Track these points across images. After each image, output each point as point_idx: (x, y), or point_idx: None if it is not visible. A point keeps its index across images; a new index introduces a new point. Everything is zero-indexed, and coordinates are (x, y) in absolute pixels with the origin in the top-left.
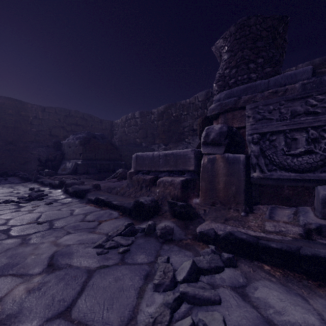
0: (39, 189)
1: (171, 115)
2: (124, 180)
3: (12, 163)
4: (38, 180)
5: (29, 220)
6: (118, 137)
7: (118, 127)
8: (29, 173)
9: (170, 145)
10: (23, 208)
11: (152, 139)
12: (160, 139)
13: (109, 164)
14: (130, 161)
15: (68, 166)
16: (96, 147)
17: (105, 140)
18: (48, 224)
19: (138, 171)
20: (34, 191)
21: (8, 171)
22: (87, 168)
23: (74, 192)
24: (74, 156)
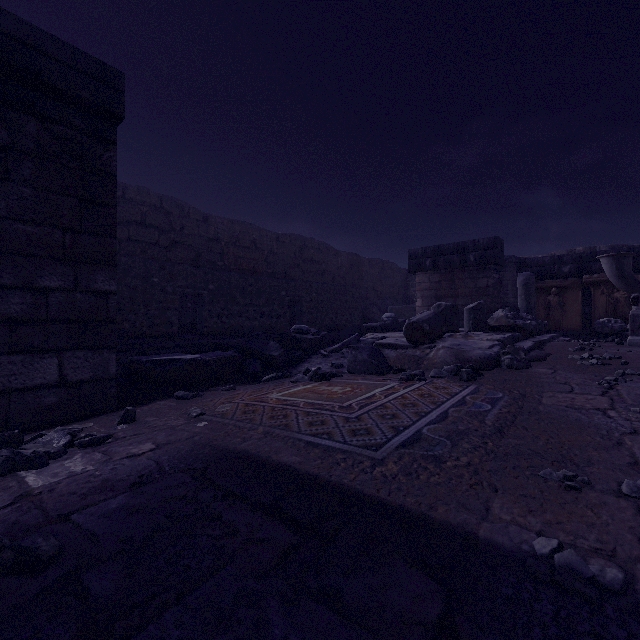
0: None
1: None
2: None
3: None
4: None
5: None
6: None
7: None
8: None
9: None
10: None
11: None
12: None
13: None
14: None
15: None
16: None
17: None
18: None
19: None
20: None
21: None
22: None
23: None
24: None
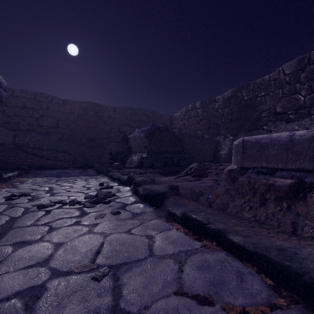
0: (109, 184)
1: (241, 100)
2: (200, 177)
3: (92, 156)
4: (109, 173)
5: (83, 257)
6: (178, 131)
7: (177, 120)
8: (103, 166)
9: (240, 135)
10: (85, 217)
11: (216, 129)
12: (226, 129)
13: (173, 158)
14: (193, 154)
15: (134, 159)
16: (160, 140)
17: (168, 132)
18: (111, 287)
19: (245, 169)
20: (103, 187)
21: (90, 163)
22: (152, 161)
23: (146, 196)
24: (139, 149)
